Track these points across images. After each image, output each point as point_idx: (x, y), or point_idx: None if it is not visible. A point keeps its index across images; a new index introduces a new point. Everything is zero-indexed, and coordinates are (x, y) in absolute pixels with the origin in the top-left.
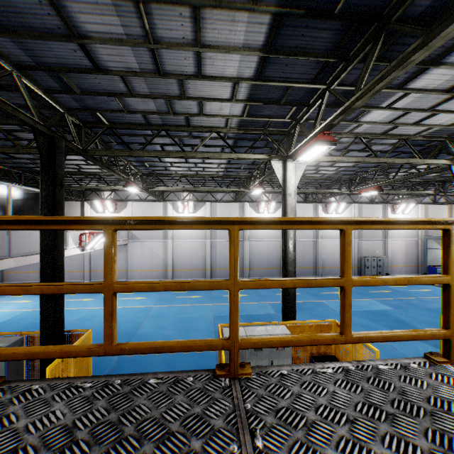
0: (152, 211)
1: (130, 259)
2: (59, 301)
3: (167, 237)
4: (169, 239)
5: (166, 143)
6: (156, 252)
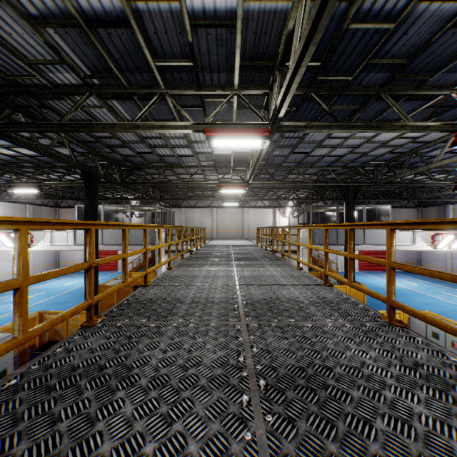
0: None
1: None
2: None
3: None
4: None
5: (448, 150)
6: None
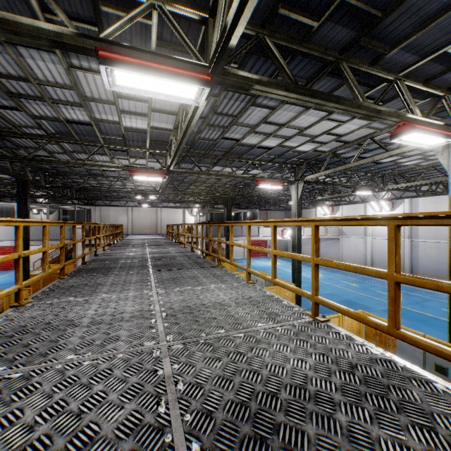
0: (355, 212)
1: (341, 250)
2: (228, 249)
3: (366, 234)
4: (367, 236)
5: None
6: (358, 247)
